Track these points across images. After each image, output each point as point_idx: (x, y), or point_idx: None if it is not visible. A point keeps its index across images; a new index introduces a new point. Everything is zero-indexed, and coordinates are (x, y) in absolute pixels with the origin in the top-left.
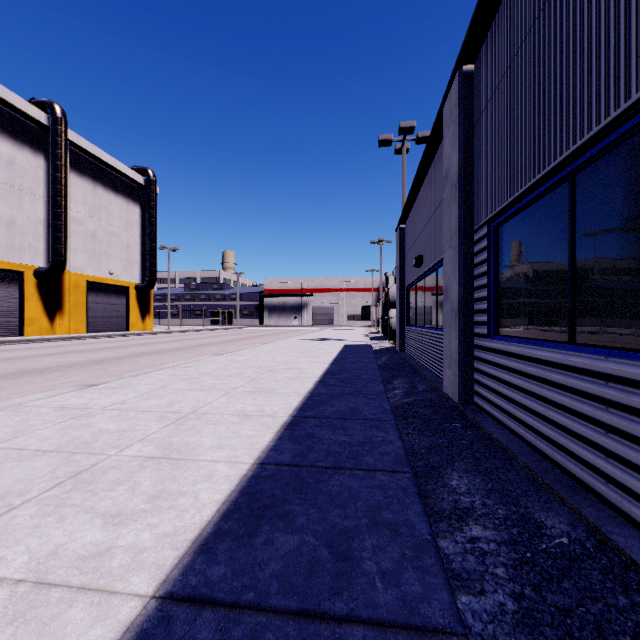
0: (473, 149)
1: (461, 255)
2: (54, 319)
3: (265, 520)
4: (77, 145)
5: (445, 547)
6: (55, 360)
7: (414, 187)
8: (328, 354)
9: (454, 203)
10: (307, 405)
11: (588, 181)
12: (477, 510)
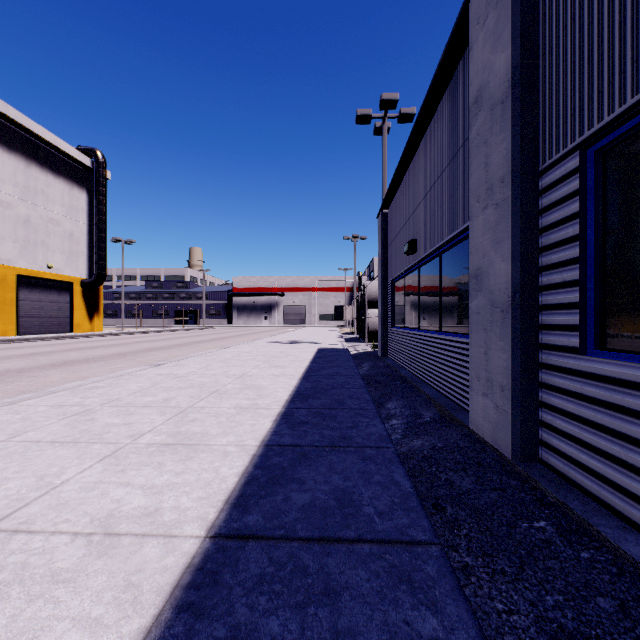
0: (537, 36)
1: (517, 213)
2: None
3: None
4: (3, 114)
5: None
6: None
7: (406, 153)
8: (298, 363)
9: (499, 132)
10: (253, 485)
11: None
12: None
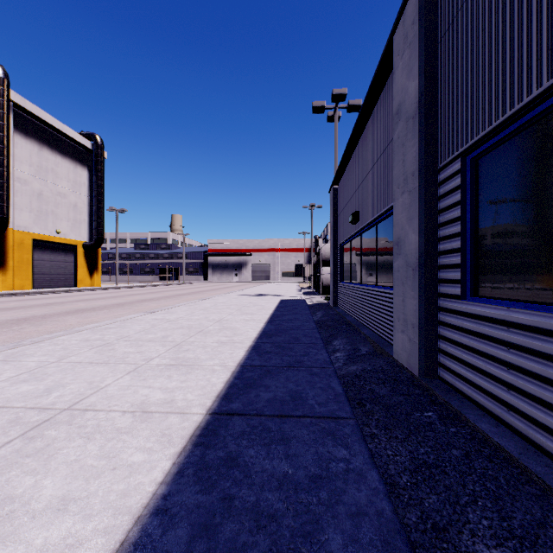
0: (436, 72)
1: (422, 199)
2: None
3: None
4: (21, 107)
5: None
6: None
7: (351, 142)
8: (264, 311)
9: (411, 139)
10: (234, 388)
11: None
12: None
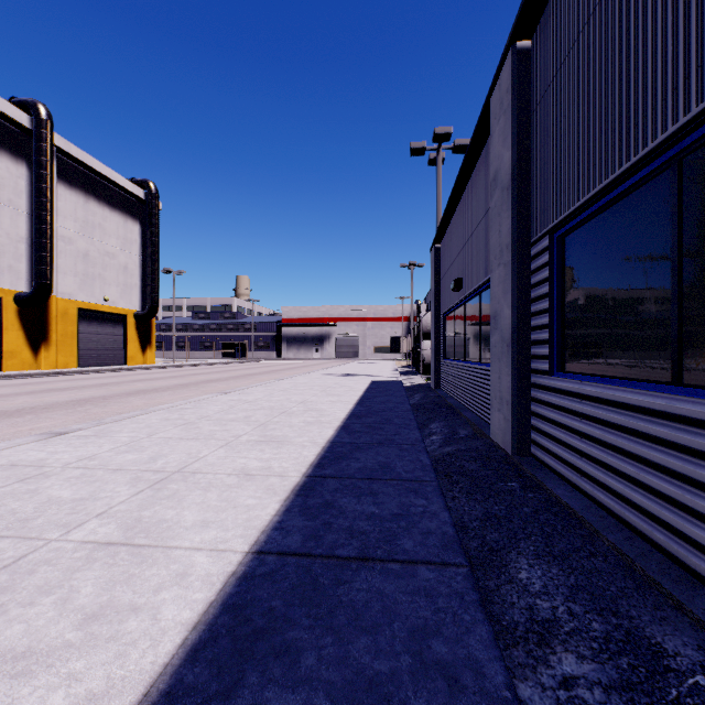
0: (530, 144)
1: (515, 273)
2: (38, 351)
3: (253, 662)
4: (66, 152)
5: (528, 698)
6: (31, 400)
7: (453, 198)
8: (353, 392)
9: (506, 210)
10: (326, 459)
11: (704, 164)
12: (563, 624)
